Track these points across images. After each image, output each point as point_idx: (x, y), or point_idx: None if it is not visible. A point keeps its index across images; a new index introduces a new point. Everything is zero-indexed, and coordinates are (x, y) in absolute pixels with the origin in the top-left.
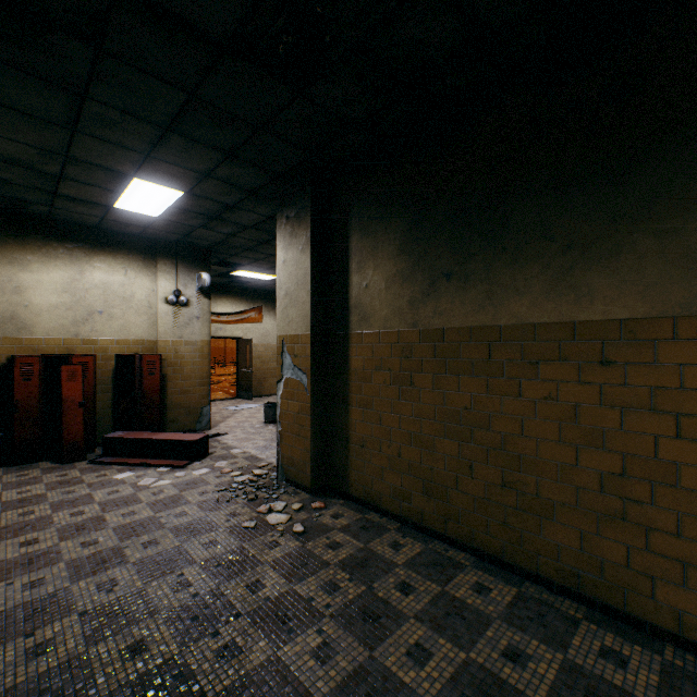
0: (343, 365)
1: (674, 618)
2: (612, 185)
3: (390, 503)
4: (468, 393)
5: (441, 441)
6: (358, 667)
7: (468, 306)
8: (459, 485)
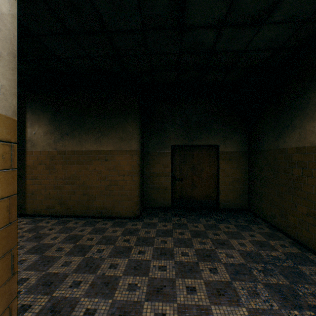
0: (23, 163)
1: (118, 213)
2: (108, 119)
3: (46, 211)
4: (74, 170)
5: (65, 186)
6: (35, 245)
7: (74, 144)
8: (71, 198)
